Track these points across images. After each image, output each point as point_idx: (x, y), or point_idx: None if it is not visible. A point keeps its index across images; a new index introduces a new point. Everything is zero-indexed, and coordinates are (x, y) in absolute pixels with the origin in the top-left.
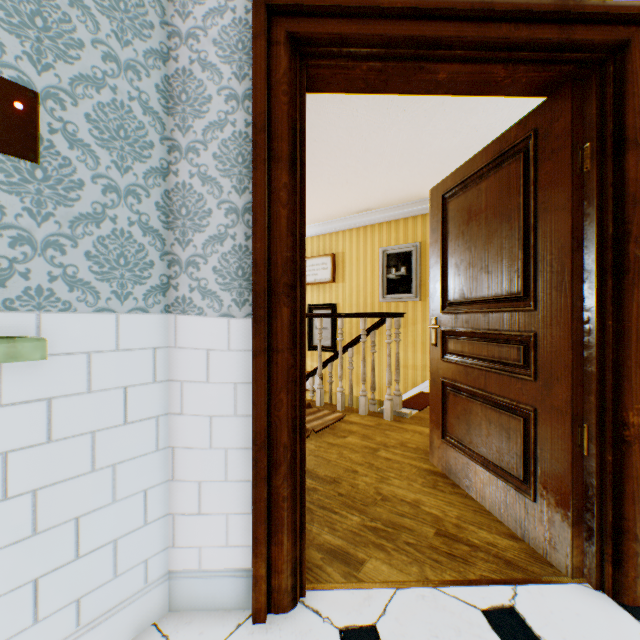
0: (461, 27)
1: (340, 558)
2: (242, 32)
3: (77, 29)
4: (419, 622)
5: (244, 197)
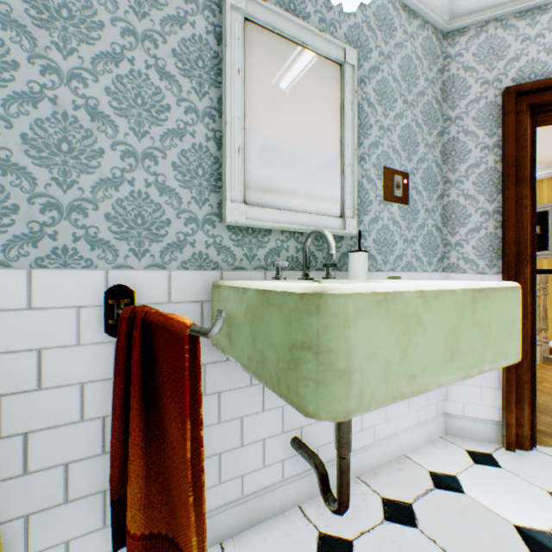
0: None
1: (549, 435)
2: (491, 109)
3: (417, 137)
4: None
5: (492, 205)
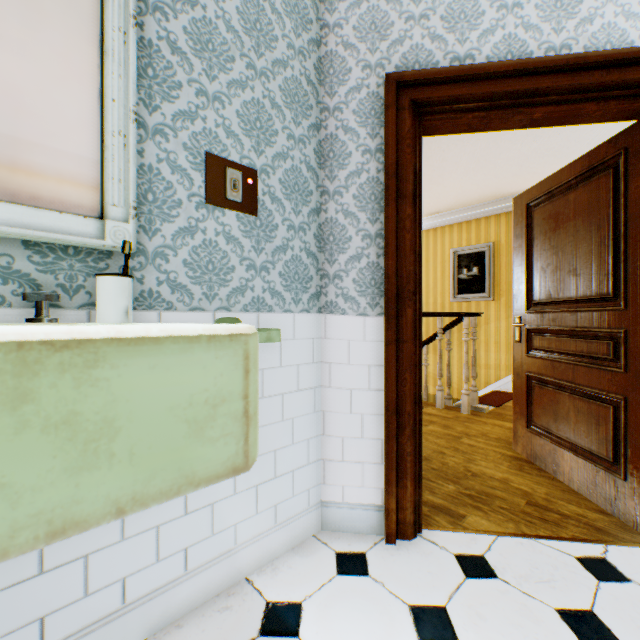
0: (556, 78)
1: (444, 512)
2: (374, 102)
3: (275, 123)
4: (520, 558)
5: (375, 226)
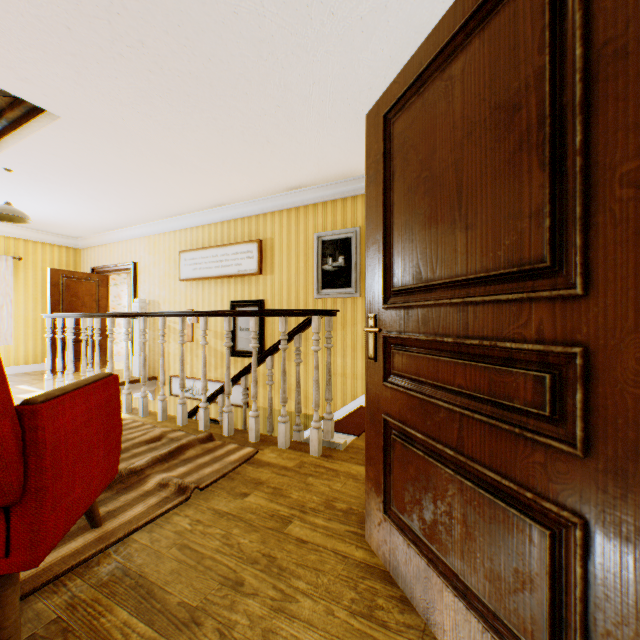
0: None
1: None
2: None
3: None
4: None
5: None
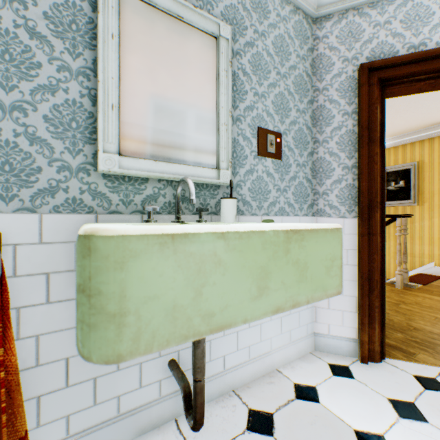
0: None
1: (398, 349)
2: (350, 82)
3: (289, 104)
4: None
5: (351, 161)
